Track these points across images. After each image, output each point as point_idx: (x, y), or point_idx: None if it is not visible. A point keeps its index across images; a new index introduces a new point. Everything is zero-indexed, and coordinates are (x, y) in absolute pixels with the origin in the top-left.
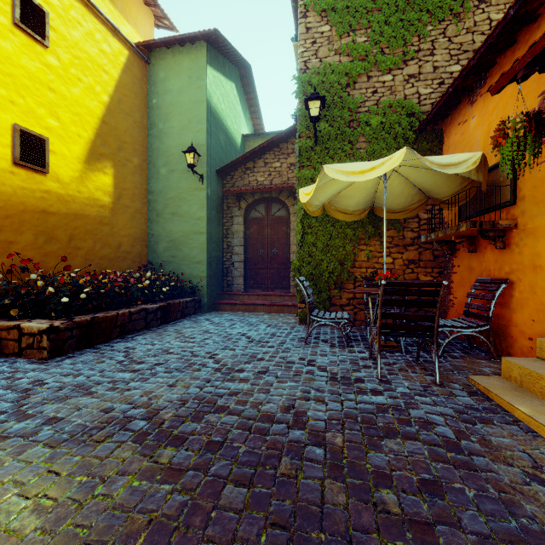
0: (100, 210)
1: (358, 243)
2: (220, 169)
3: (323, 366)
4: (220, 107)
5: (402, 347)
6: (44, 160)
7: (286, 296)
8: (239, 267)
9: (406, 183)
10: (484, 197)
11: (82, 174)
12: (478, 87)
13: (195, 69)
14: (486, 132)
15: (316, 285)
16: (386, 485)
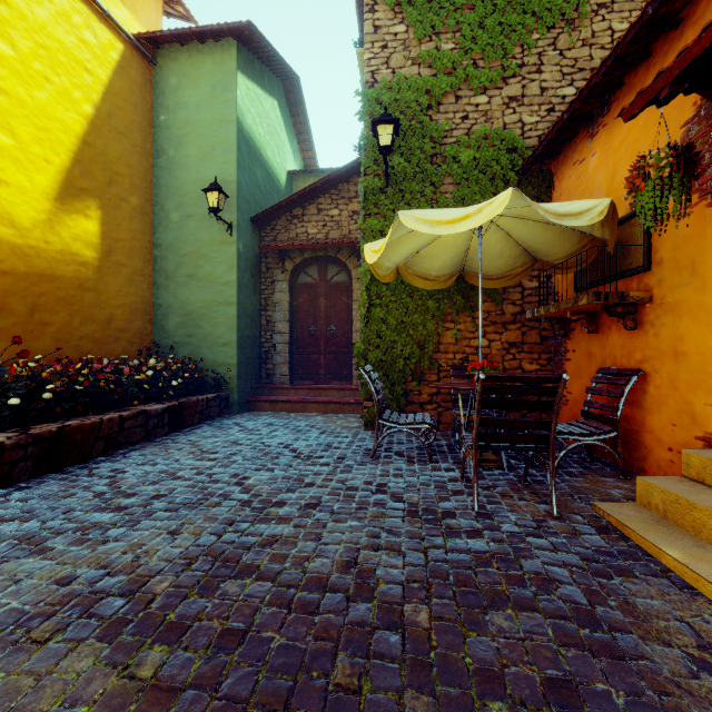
0: (80, 270)
1: (443, 320)
2: (257, 217)
3: (397, 493)
4: (257, 131)
5: (503, 461)
6: None
7: (347, 390)
8: (283, 351)
9: (507, 240)
10: (610, 261)
11: (51, 217)
12: (599, 115)
13: (221, 76)
14: (611, 174)
15: (387, 376)
16: (496, 695)
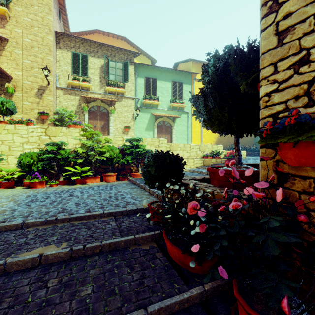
0: None
1: None
2: None
3: None
4: None
5: None
6: None
7: None
8: None
9: None
10: None
11: None
12: None
13: None
14: None
15: None
16: None
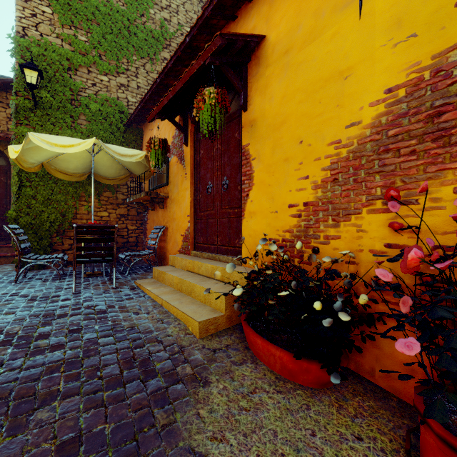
0: None
1: (79, 200)
2: None
3: (26, 294)
4: None
5: (104, 272)
6: None
7: (5, 248)
8: None
9: (113, 160)
10: (153, 178)
11: None
12: None
13: None
14: None
15: (36, 234)
16: (44, 338)
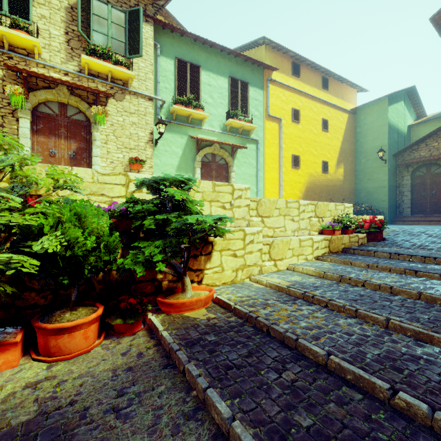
0: (340, 183)
1: None
2: (395, 154)
3: None
4: (394, 121)
5: None
6: (327, 169)
7: None
8: (407, 203)
9: None
10: None
11: (335, 171)
12: None
13: (381, 110)
14: None
15: None
16: None
